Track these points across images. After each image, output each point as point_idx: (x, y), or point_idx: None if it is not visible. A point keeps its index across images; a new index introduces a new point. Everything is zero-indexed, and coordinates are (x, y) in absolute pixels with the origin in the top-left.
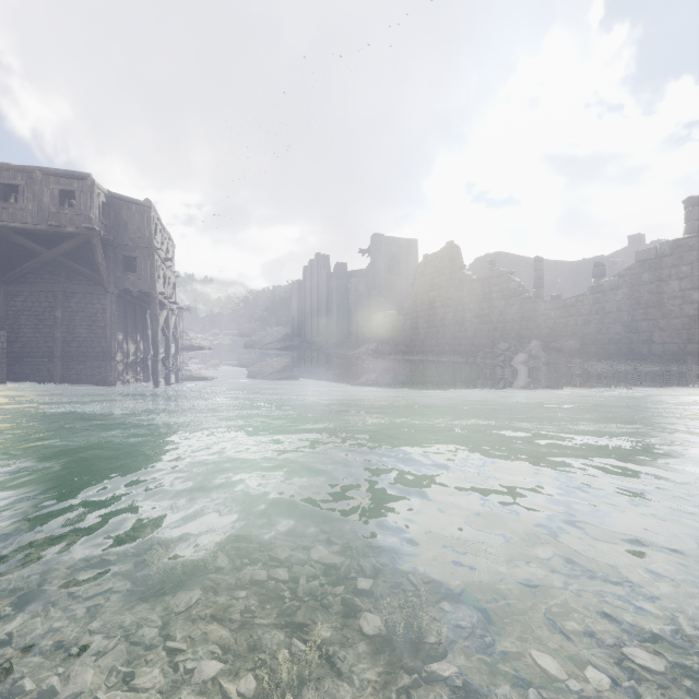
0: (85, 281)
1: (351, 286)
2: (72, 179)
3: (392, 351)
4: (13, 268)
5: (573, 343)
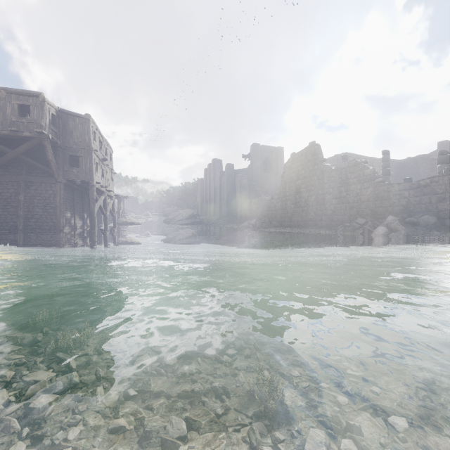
0: (41, 173)
1: (236, 180)
2: (28, 96)
3: (267, 225)
4: None
5: (430, 218)
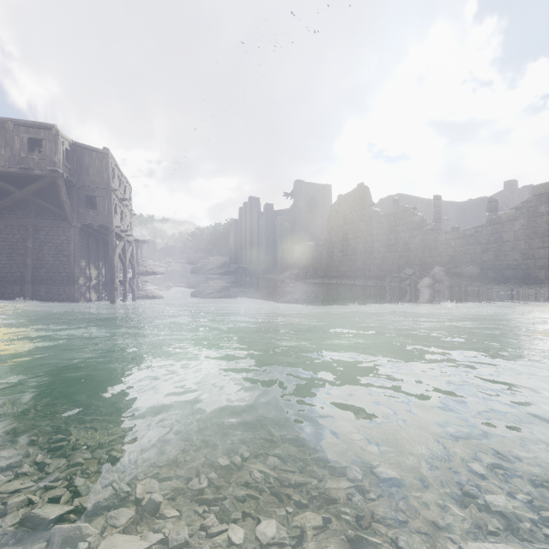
0: (52, 216)
1: (277, 222)
2: (39, 129)
3: (311, 275)
4: None
5: (473, 268)
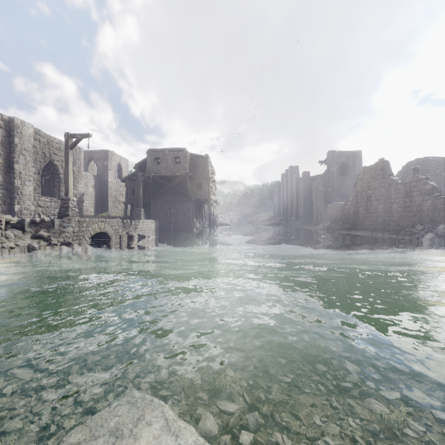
0: (182, 195)
1: (312, 186)
2: (178, 151)
3: (340, 227)
4: (156, 192)
5: None
